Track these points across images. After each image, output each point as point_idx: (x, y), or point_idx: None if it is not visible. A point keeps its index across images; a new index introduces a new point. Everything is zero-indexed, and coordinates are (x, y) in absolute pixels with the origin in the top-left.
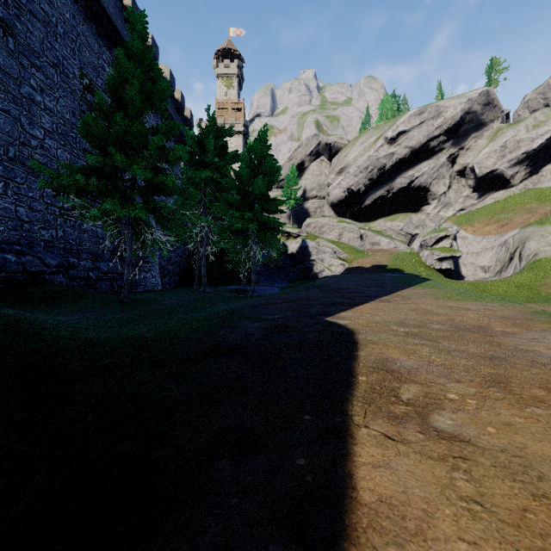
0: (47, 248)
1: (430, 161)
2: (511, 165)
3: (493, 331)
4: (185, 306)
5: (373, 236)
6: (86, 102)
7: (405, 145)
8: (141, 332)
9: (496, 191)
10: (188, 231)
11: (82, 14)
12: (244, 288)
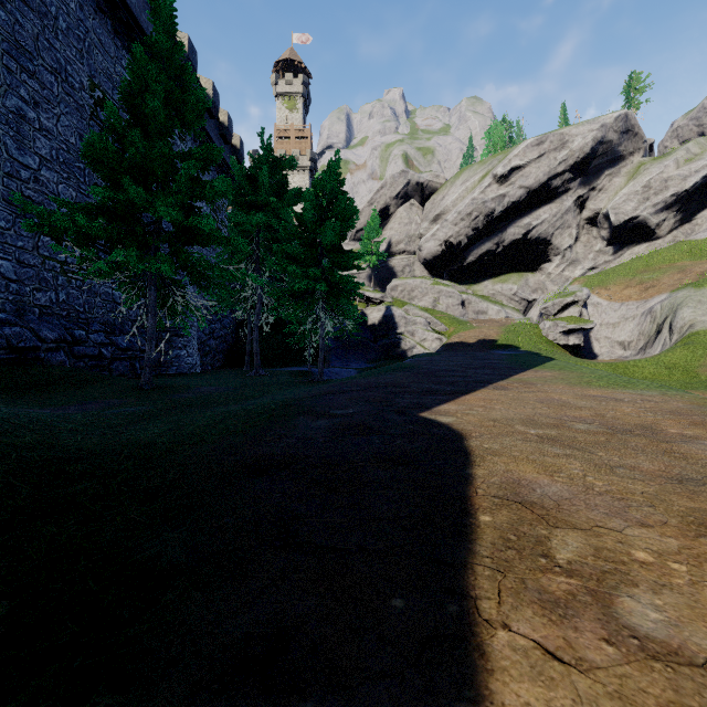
0: (44, 316)
1: (552, 205)
2: (657, 211)
3: (667, 434)
4: (227, 395)
5: (478, 302)
6: (98, 122)
7: (520, 185)
8: (152, 435)
9: (637, 244)
10: (237, 294)
11: (92, 4)
12: (309, 370)
